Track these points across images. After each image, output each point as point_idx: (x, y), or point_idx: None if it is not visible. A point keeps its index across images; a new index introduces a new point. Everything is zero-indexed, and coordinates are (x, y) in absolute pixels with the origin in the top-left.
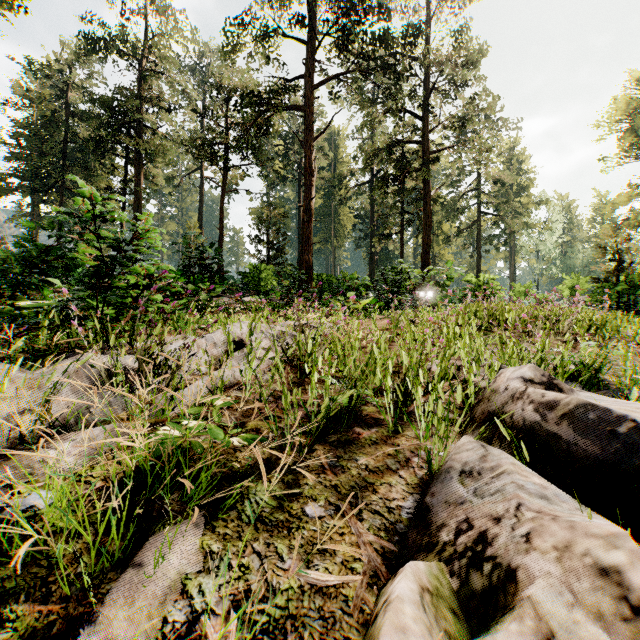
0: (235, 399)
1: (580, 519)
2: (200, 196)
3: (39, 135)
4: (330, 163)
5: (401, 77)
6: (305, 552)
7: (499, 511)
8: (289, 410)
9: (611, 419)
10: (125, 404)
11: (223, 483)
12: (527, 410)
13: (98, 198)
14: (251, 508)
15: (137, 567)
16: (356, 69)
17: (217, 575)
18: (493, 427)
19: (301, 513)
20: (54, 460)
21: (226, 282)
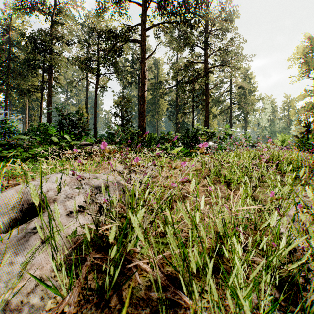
0: None
1: None
2: (86, 92)
3: None
4: (155, 77)
5: (193, 28)
6: None
7: None
8: None
9: None
10: None
11: None
12: None
13: None
14: None
15: None
16: (169, 21)
17: None
18: None
19: None
20: None
21: (99, 137)
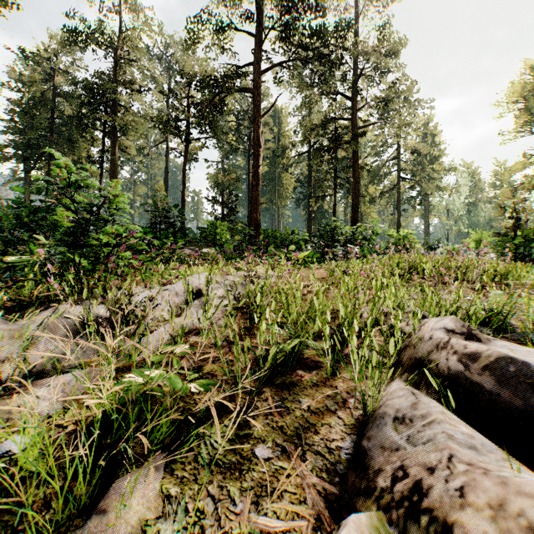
0: (193, 344)
1: (509, 472)
2: (166, 164)
3: (30, 112)
4: (274, 136)
5: (334, 64)
6: (255, 494)
7: (432, 461)
8: (240, 354)
9: (528, 371)
10: (97, 349)
11: (182, 425)
12: (451, 360)
13: (75, 169)
14: (206, 450)
15: (101, 513)
16: (296, 58)
17: (174, 520)
18: (420, 373)
19: (251, 455)
20: (29, 408)
21: (187, 236)
